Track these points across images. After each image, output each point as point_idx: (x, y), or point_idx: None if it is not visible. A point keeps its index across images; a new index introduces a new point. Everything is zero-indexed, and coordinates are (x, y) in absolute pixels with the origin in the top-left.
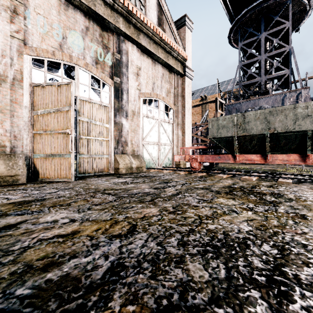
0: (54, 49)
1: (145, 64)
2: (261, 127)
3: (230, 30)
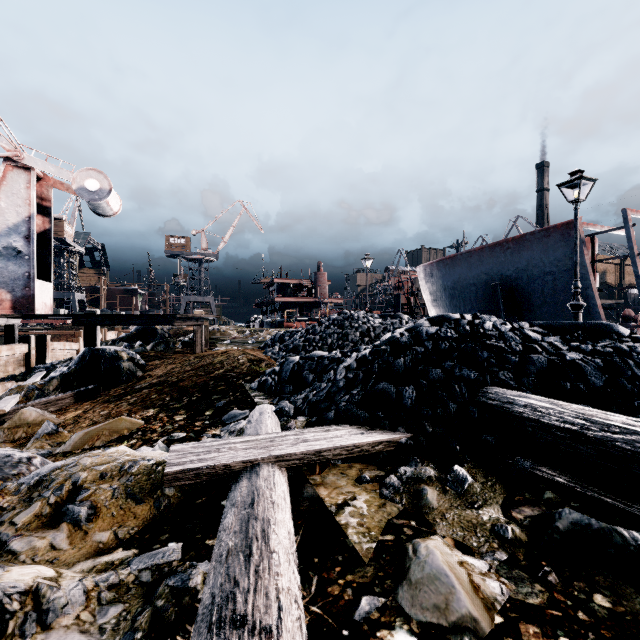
0: None
1: None
2: None
3: None
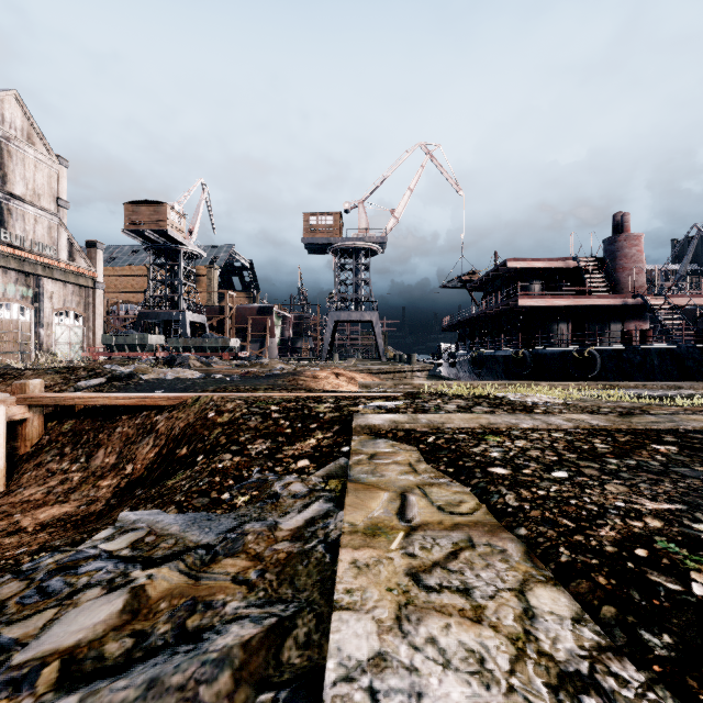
0: (1, 297)
1: (58, 288)
2: (123, 341)
3: (144, 249)
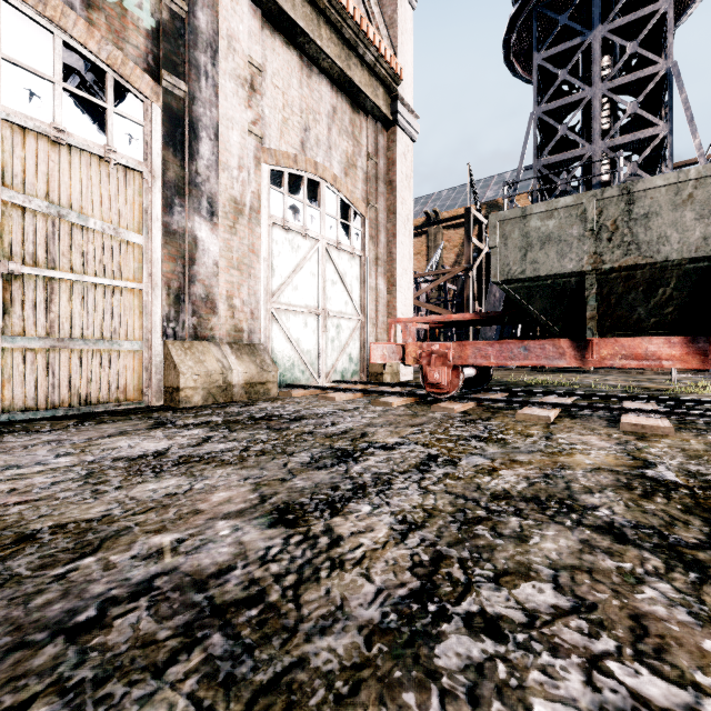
0: None
1: (278, 62)
2: (701, 233)
3: (510, 20)
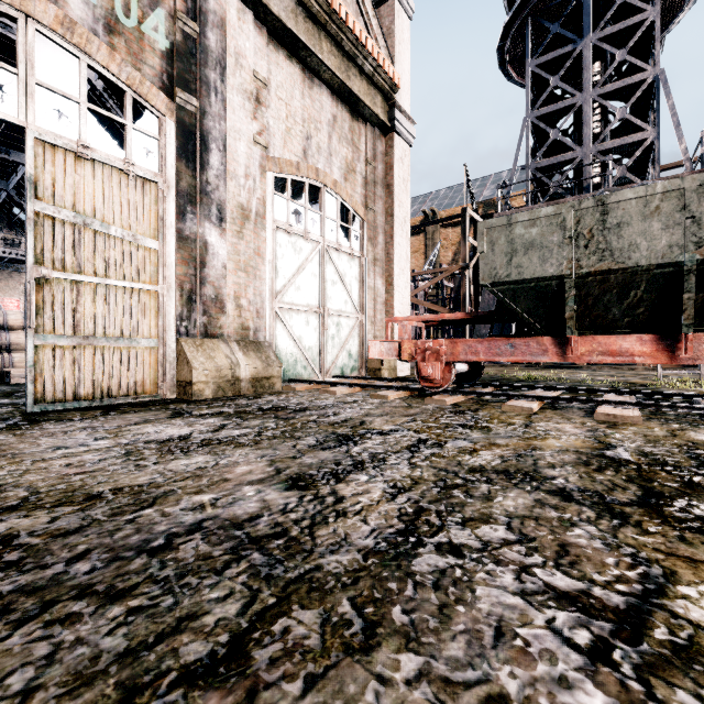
0: None
1: (282, 75)
2: (667, 242)
3: (504, 28)
